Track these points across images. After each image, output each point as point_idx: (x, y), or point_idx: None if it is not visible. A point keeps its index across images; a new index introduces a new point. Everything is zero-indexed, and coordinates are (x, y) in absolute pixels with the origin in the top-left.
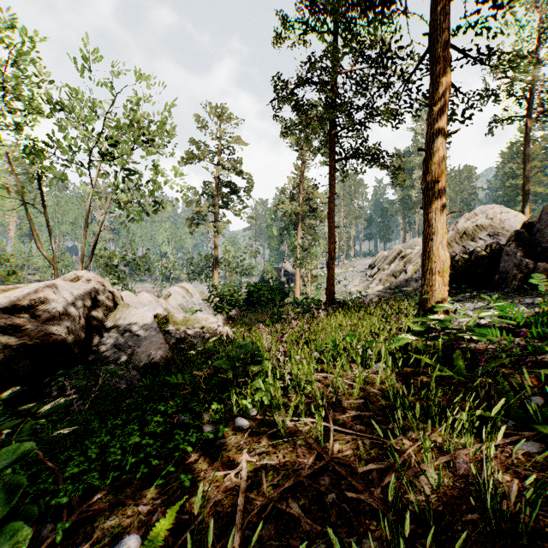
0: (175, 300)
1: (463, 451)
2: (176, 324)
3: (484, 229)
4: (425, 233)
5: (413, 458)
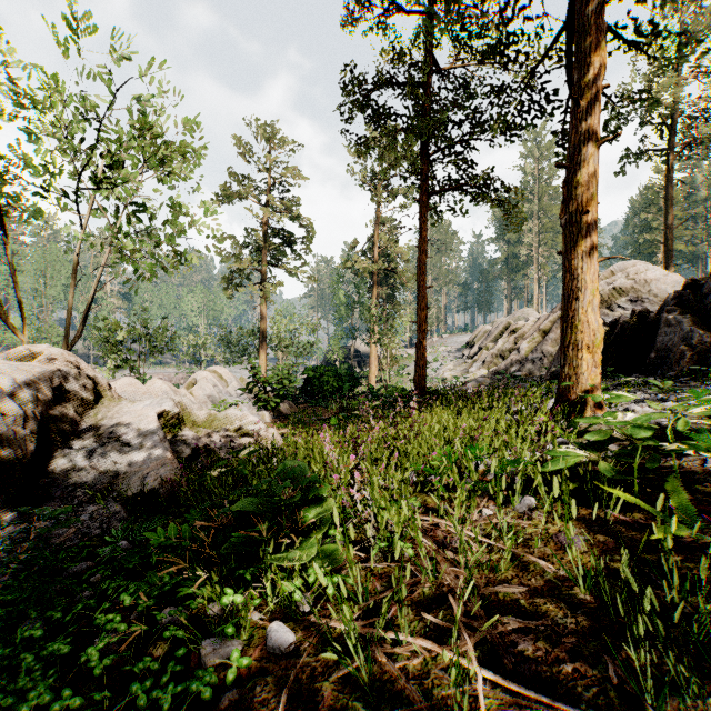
0: (203, 389)
1: None
2: (196, 425)
3: (624, 293)
4: (567, 289)
5: None
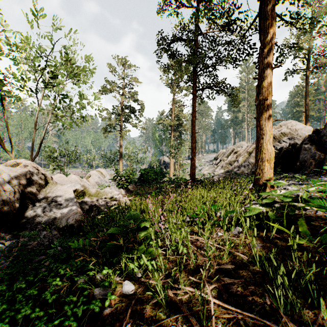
0: (94, 179)
1: None
2: (91, 195)
3: (285, 135)
4: (258, 134)
5: None
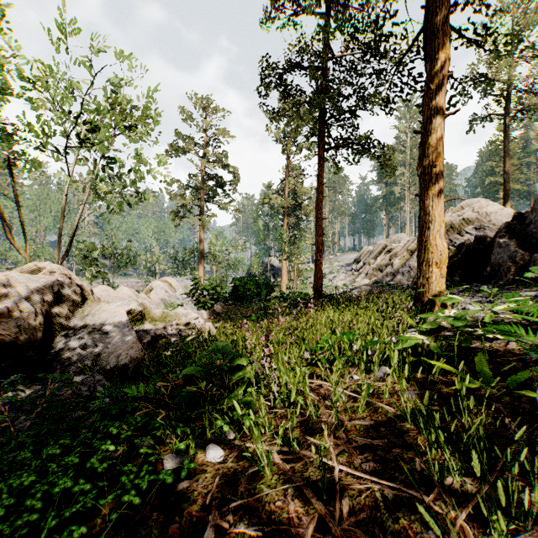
0: (157, 294)
1: None
2: (154, 320)
3: (470, 223)
4: (421, 221)
5: (470, 536)
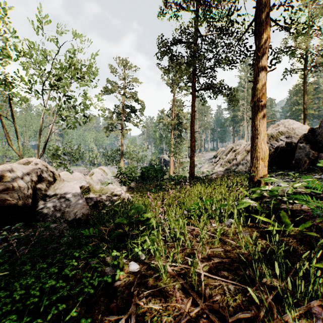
0: (96, 176)
1: (316, 302)
2: (95, 192)
3: (283, 134)
4: (253, 134)
5: (274, 308)
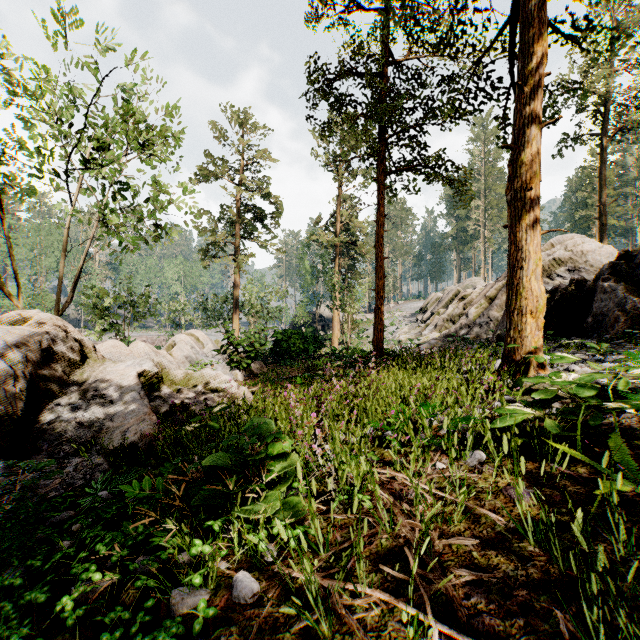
0: (181, 351)
1: None
2: (174, 383)
3: (562, 264)
4: (512, 259)
5: None
